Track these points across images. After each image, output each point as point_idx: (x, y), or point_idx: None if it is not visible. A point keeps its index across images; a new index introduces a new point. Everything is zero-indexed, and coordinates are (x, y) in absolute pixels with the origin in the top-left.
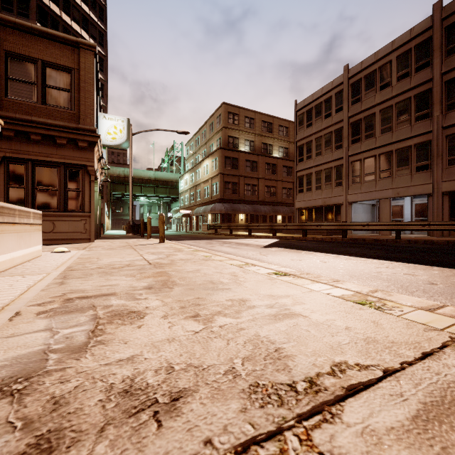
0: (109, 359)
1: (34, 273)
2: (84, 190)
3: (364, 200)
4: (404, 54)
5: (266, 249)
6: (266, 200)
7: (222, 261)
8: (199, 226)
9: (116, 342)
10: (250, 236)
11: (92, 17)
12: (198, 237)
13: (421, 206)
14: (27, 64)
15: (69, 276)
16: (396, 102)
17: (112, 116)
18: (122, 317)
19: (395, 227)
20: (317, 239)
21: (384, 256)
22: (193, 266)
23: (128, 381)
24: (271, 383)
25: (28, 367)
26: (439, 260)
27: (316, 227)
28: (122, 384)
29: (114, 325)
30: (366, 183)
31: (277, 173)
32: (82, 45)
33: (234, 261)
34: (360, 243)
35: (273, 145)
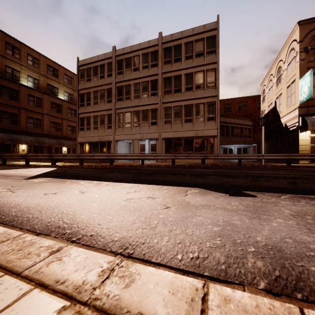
0: None
1: None
2: None
3: (125, 139)
4: (146, 54)
5: (26, 181)
6: (51, 134)
7: None
8: None
9: None
10: (27, 166)
11: None
12: None
13: (153, 145)
14: None
15: None
16: (142, 81)
17: None
18: None
19: (141, 157)
20: (91, 167)
21: (134, 179)
22: None
23: None
24: None
25: None
26: (164, 179)
27: (90, 157)
28: None
29: None
30: (126, 128)
31: (62, 113)
32: None
33: None
34: (121, 168)
35: (59, 88)
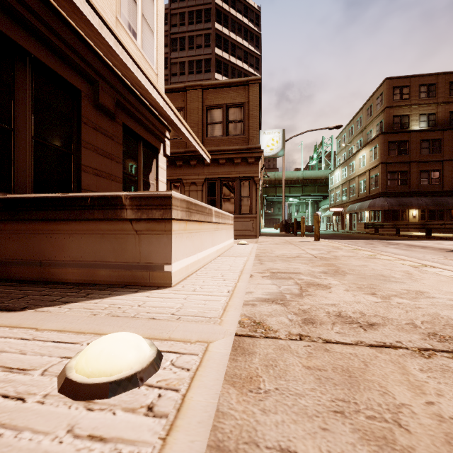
0: (319, 302)
1: (239, 256)
2: (252, 197)
3: None
4: None
5: None
6: None
7: (390, 260)
8: (353, 225)
9: (318, 296)
10: (428, 237)
11: (251, 49)
12: (354, 237)
13: None
14: (217, 110)
15: (262, 260)
16: None
17: (270, 130)
18: (314, 286)
19: None
20: None
21: None
22: (358, 262)
23: (337, 312)
24: (449, 336)
25: (278, 297)
26: None
27: None
28: (334, 313)
29: (312, 289)
30: None
31: None
32: (251, 82)
33: (406, 262)
34: None
35: None
